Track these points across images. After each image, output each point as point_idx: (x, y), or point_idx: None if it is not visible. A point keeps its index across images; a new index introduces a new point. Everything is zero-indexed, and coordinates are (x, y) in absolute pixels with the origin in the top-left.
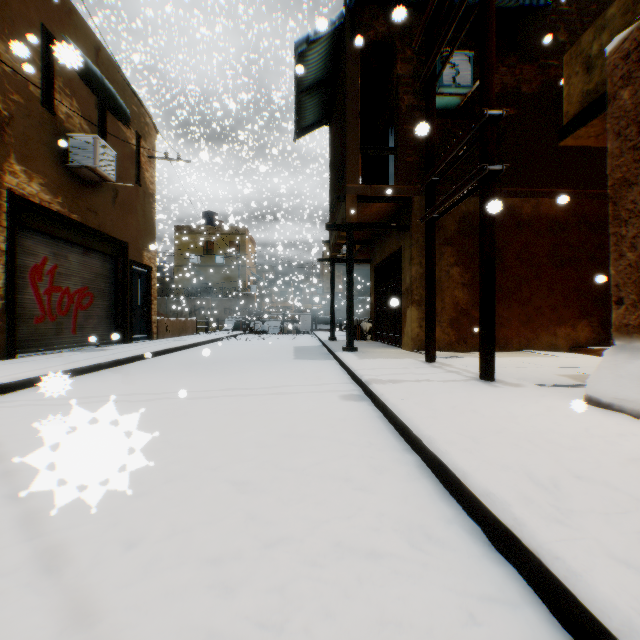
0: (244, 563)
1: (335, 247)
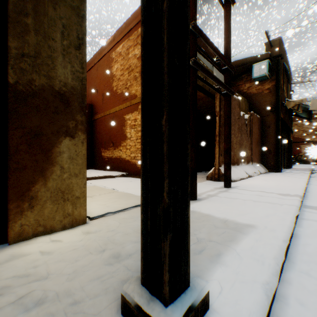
0: None
1: None
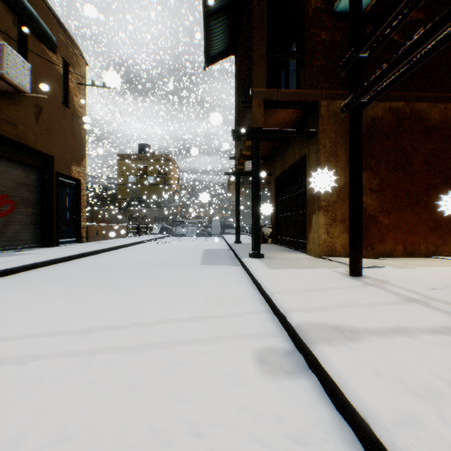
0: None
1: (240, 159)
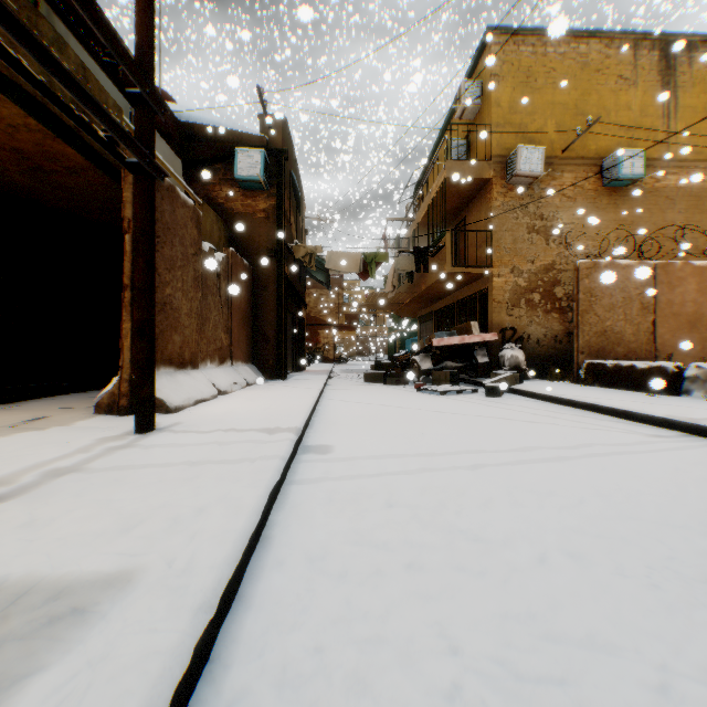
0: (375, 409)
1: None
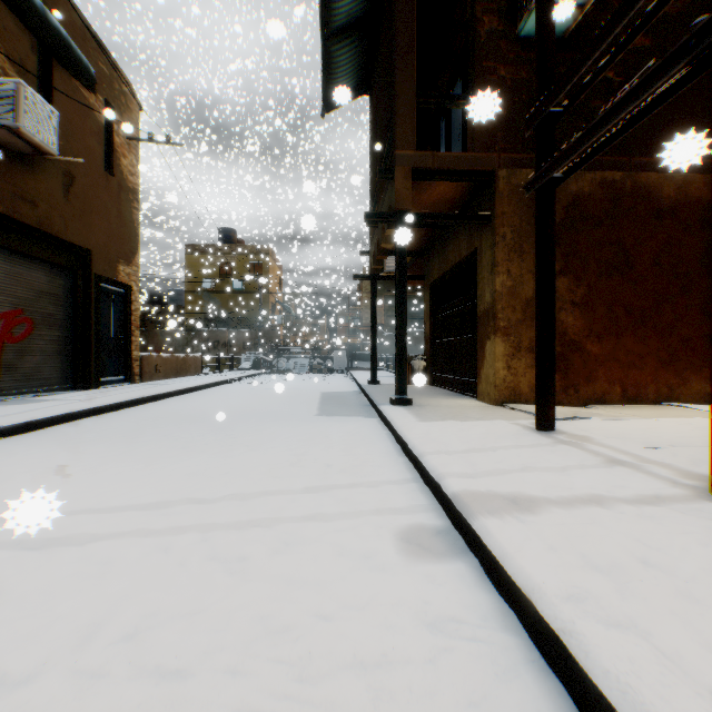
0: None
1: (377, 256)
